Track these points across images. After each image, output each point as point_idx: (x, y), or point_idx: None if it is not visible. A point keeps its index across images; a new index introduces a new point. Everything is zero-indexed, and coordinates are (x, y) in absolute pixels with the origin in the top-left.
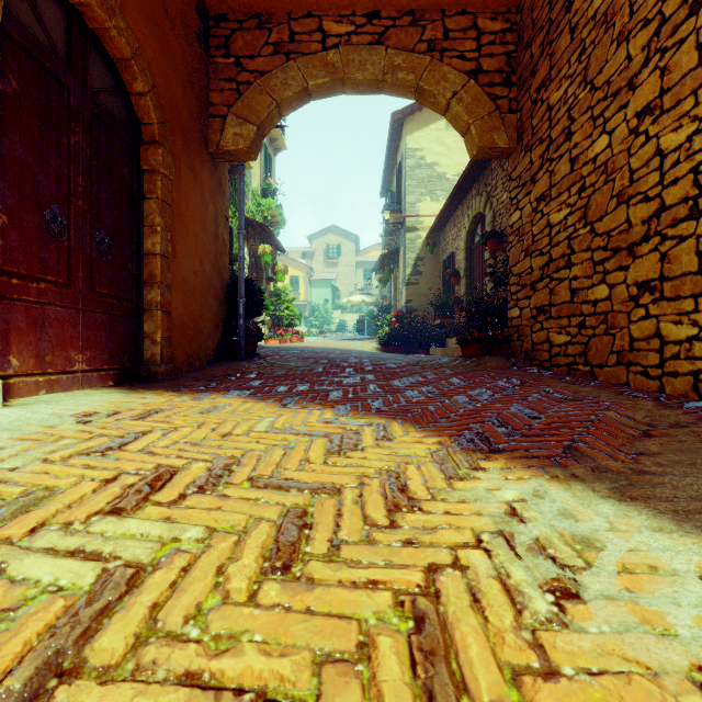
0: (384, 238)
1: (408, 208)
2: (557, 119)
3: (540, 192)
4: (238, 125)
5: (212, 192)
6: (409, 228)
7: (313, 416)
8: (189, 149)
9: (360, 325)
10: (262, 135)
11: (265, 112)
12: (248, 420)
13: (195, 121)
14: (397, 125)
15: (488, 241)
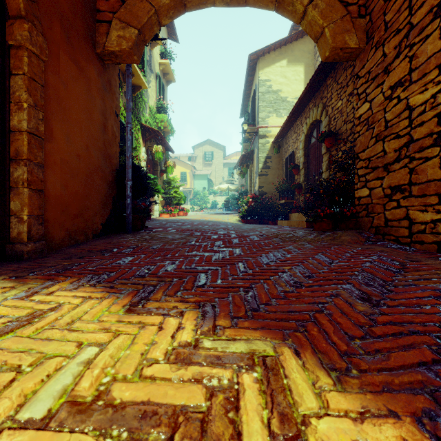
0: (243, 144)
1: (260, 122)
2: (421, 2)
3: (395, 80)
4: (121, 28)
5: (100, 88)
6: (261, 136)
7: (163, 336)
8: (71, 42)
9: (226, 204)
10: (144, 40)
11: (145, 17)
12: (43, 363)
13: (80, 19)
14: (252, 64)
15: (326, 139)
